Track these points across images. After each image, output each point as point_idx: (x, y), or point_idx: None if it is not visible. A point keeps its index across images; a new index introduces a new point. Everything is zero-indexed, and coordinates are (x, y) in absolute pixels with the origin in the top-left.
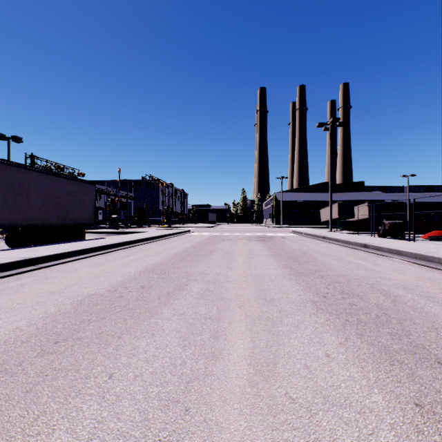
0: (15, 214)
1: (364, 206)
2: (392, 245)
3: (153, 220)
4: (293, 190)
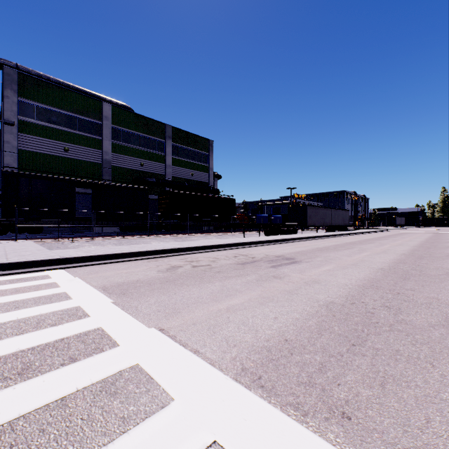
0: (338, 222)
1: None
2: None
3: None
4: None
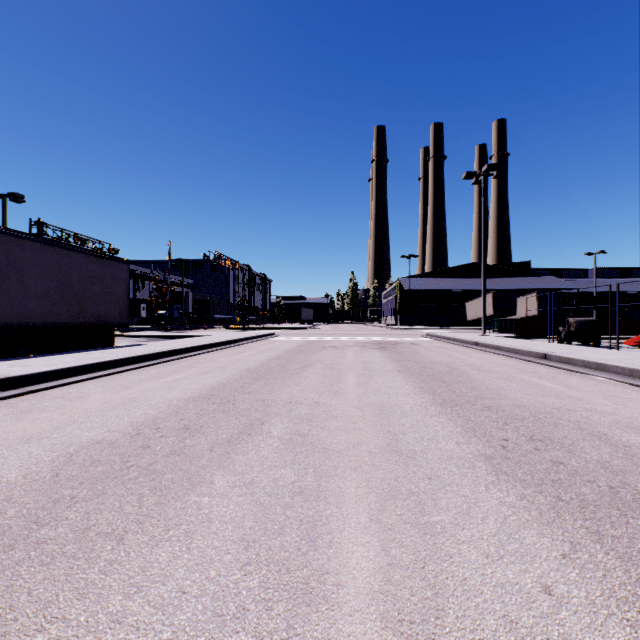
0: None
1: (532, 298)
2: (588, 355)
3: (221, 319)
4: (426, 275)
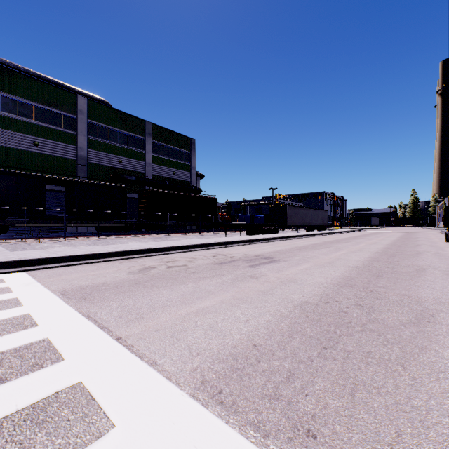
0: (317, 222)
1: None
2: None
3: None
4: None
